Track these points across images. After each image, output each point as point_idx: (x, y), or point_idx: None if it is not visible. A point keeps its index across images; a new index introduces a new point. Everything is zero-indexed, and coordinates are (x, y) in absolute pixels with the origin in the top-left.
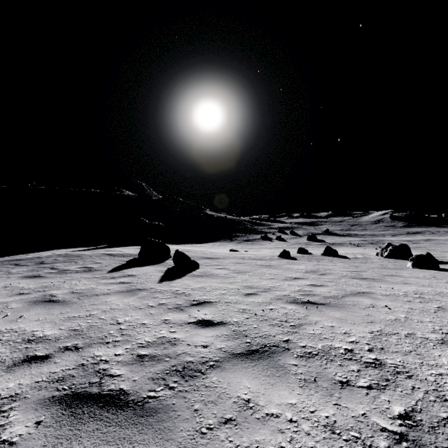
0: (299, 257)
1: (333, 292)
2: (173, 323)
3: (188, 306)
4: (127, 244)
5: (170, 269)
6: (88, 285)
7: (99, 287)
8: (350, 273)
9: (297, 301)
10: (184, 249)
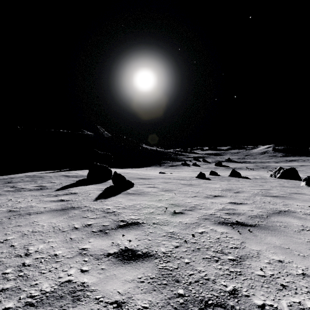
0: (212, 178)
1: (256, 211)
2: (91, 254)
3: (114, 228)
4: (83, 168)
5: (109, 188)
6: (29, 203)
7: (37, 205)
8: (260, 191)
9: (225, 221)
10: (125, 172)
